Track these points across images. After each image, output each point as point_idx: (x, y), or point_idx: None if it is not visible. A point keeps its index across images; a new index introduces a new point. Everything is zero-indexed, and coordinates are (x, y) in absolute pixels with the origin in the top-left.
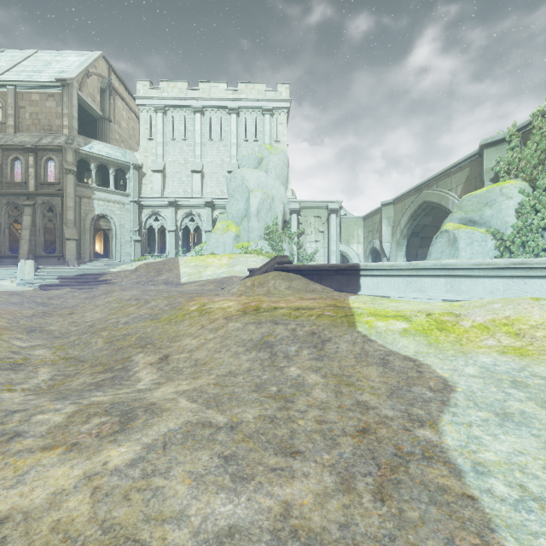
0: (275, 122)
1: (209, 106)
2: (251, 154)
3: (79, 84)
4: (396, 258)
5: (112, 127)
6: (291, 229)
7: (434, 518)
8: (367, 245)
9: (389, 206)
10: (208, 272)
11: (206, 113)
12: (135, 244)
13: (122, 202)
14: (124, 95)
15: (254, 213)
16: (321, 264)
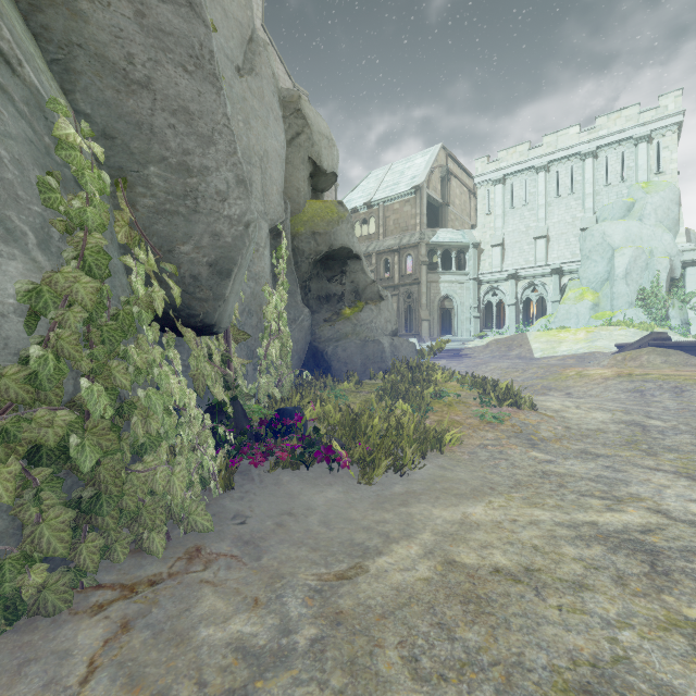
0: (656, 148)
1: (555, 159)
2: (615, 202)
3: (427, 183)
4: None
5: (448, 210)
6: (684, 288)
7: (693, 414)
8: None
9: None
10: (563, 348)
11: (551, 168)
12: (474, 320)
13: (462, 281)
14: (457, 172)
15: (621, 276)
16: None
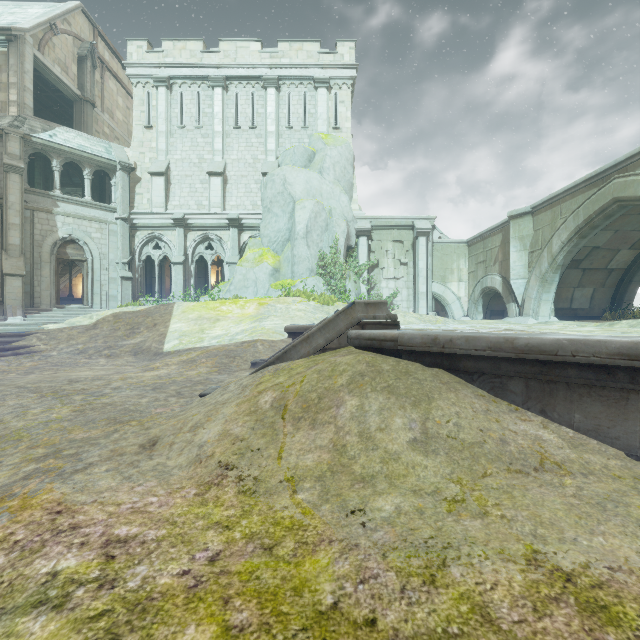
0: (334, 100)
1: (235, 76)
2: (297, 146)
3: (39, 41)
4: (538, 303)
5: (97, 115)
6: (358, 259)
7: None
8: (474, 283)
9: (524, 217)
10: (216, 330)
11: (230, 87)
12: (122, 283)
13: (103, 220)
14: (119, 73)
15: (302, 234)
16: (557, 337)
